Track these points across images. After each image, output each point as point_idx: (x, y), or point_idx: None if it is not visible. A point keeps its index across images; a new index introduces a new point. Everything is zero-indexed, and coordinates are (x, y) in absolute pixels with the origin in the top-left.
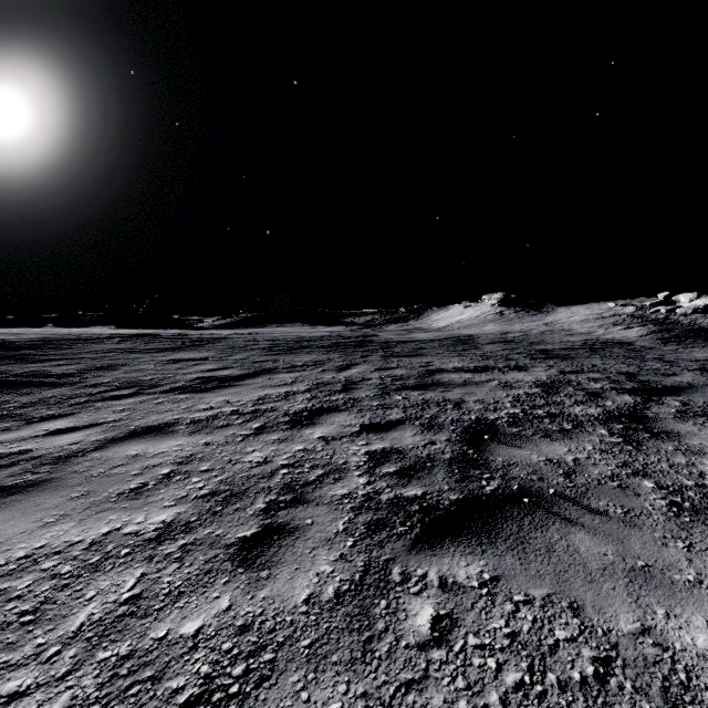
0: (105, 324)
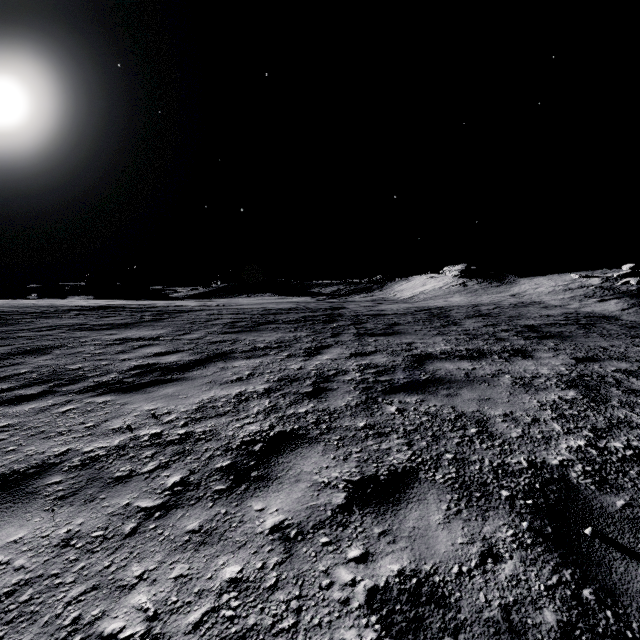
0: (84, 294)
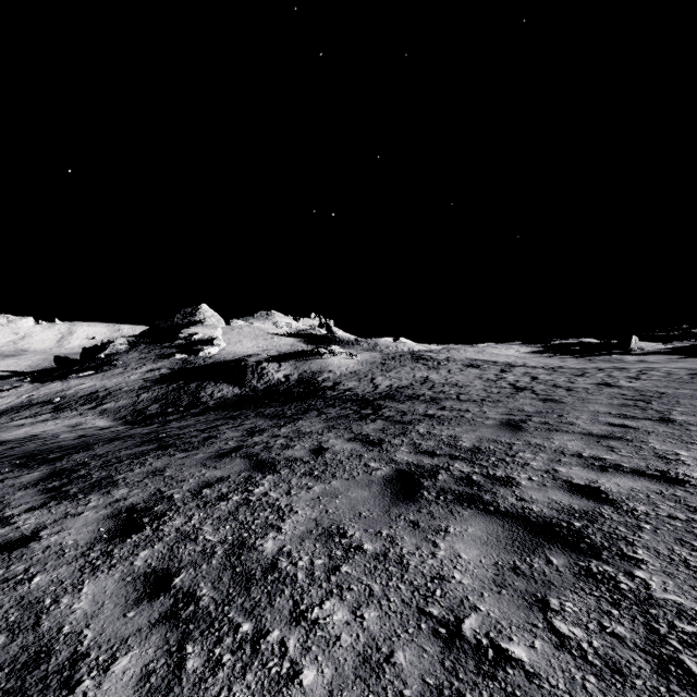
0: None
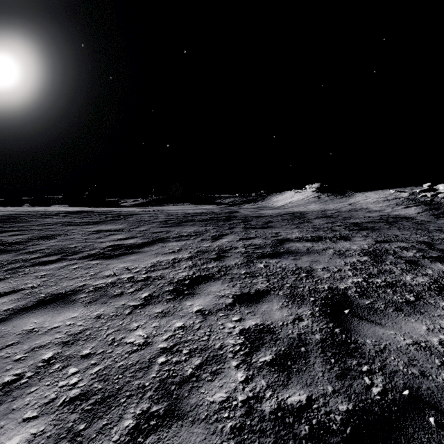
0: (62, 204)
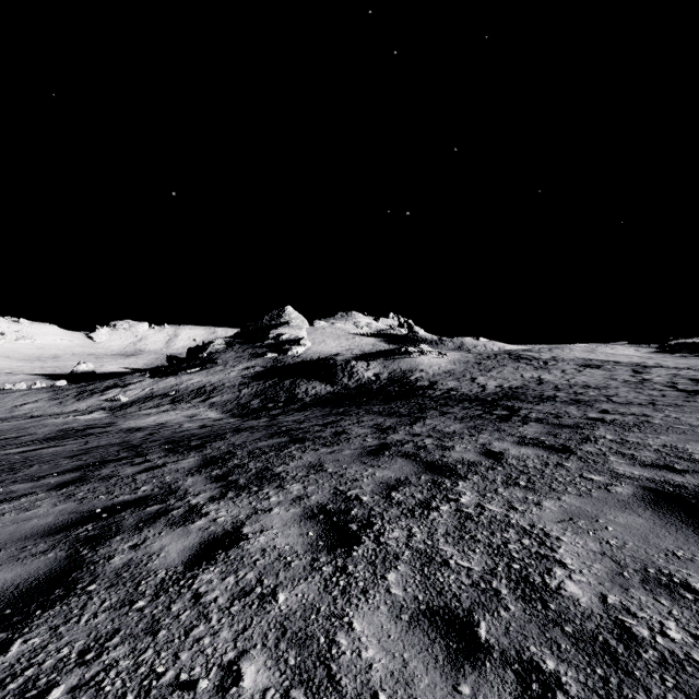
0: None
